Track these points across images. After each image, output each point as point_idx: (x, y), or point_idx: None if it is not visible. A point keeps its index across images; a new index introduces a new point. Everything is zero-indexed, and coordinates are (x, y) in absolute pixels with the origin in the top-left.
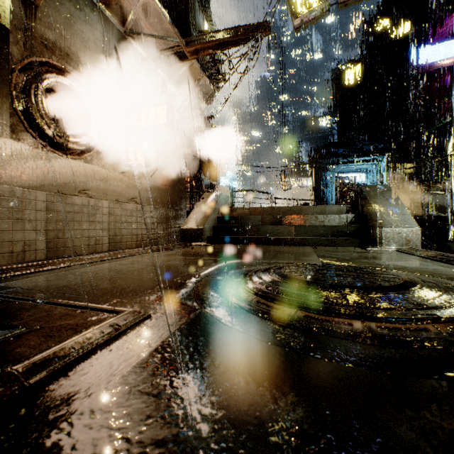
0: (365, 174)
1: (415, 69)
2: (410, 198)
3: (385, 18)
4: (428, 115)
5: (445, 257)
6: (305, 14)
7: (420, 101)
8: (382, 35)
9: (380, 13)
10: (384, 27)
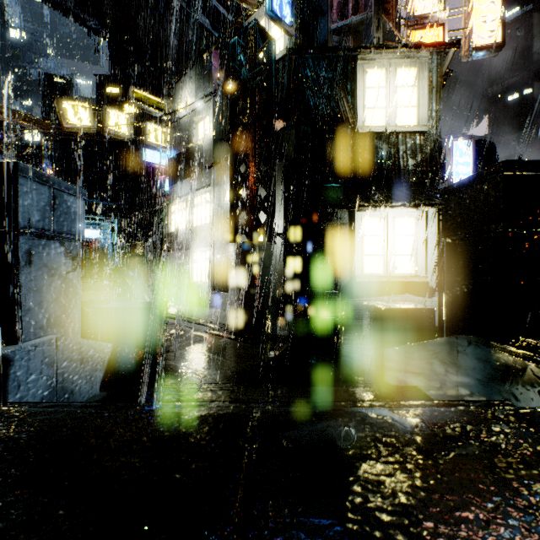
0: (98, 231)
1: (141, 162)
2: (142, 269)
3: (114, 86)
4: (148, 192)
5: (168, 315)
6: (76, 125)
7: (142, 178)
8: (111, 100)
9: (109, 77)
10: (113, 93)
